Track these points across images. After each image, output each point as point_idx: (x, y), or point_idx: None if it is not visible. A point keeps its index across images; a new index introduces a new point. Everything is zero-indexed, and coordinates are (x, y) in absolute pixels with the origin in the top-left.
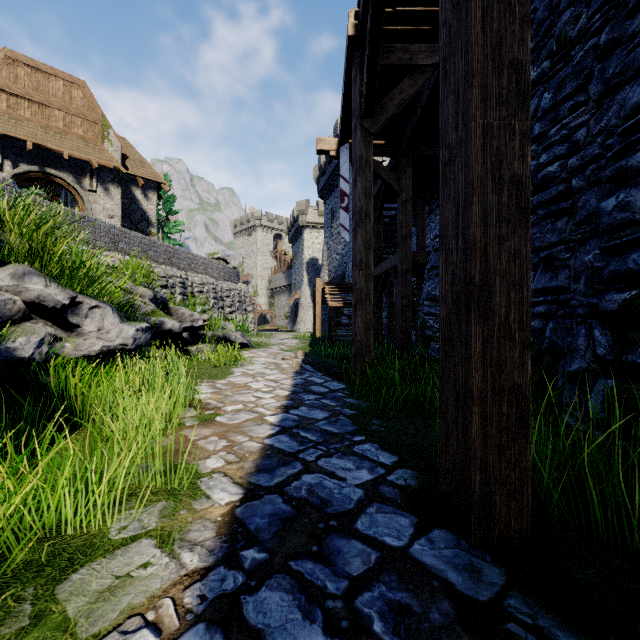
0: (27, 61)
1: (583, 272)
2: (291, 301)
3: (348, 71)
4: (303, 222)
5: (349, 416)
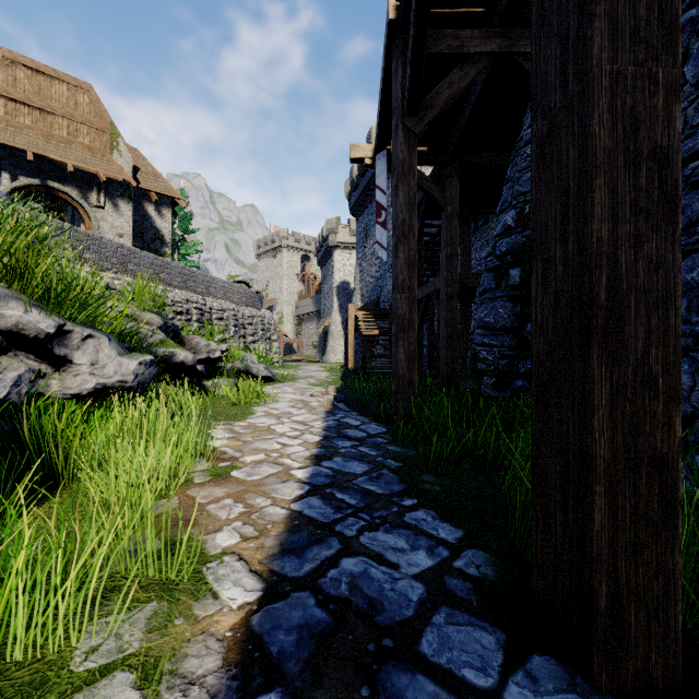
0: (27, 62)
1: (684, 294)
2: (320, 329)
3: (387, 63)
4: (333, 242)
5: (394, 470)
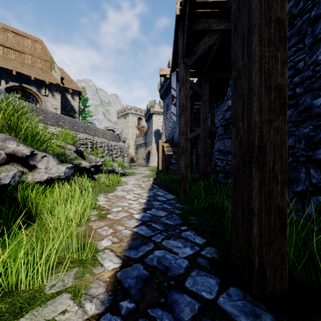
0: (13, 30)
1: (303, 138)
2: (146, 151)
3: (176, 33)
4: (152, 111)
5: (178, 214)
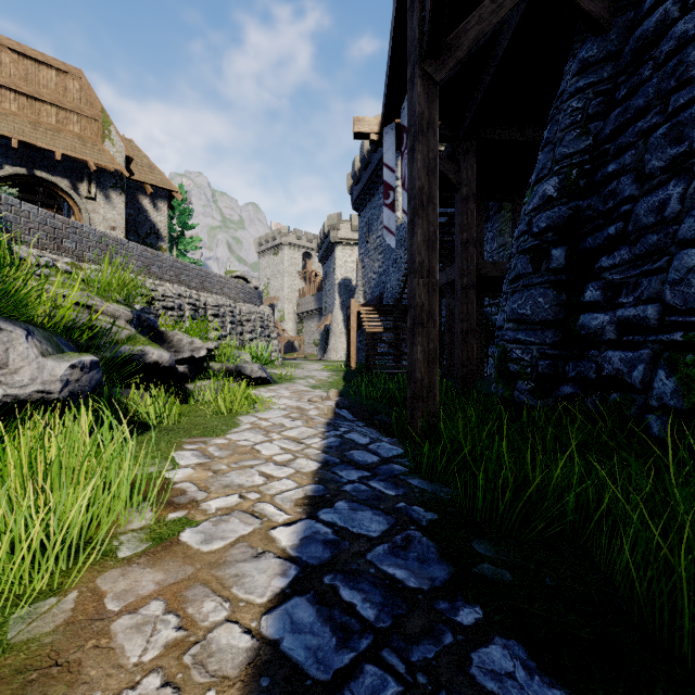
0: (13, 45)
1: None
2: (321, 327)
3: (400, 4)
4: (335, 238)
5: (427, 529)
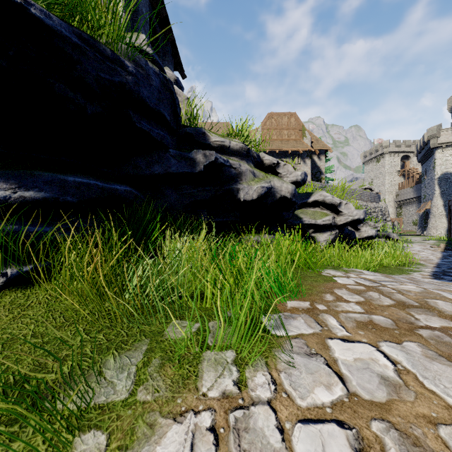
0: (275, 114)
1: None
2: (420, 211)
3: None
4: (434, 144)
5: None
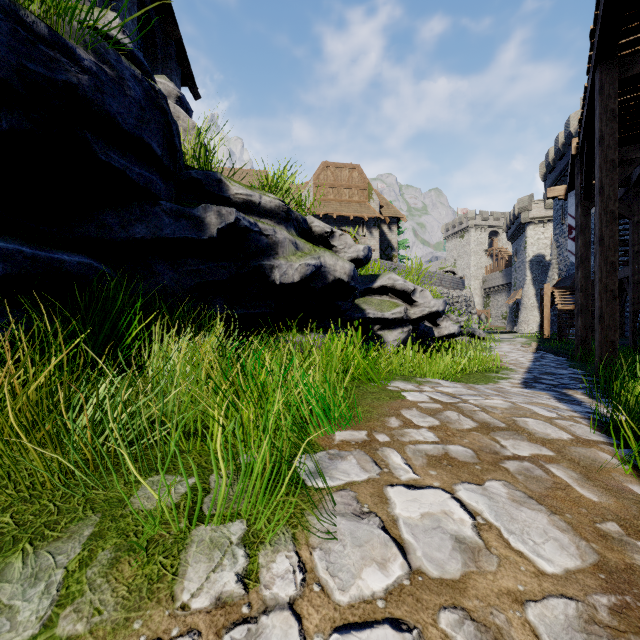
0: (332, 165)
1: None
2: (510, 301)
3: (572, 164)
4: (525, 219)
5: (567, 365)
